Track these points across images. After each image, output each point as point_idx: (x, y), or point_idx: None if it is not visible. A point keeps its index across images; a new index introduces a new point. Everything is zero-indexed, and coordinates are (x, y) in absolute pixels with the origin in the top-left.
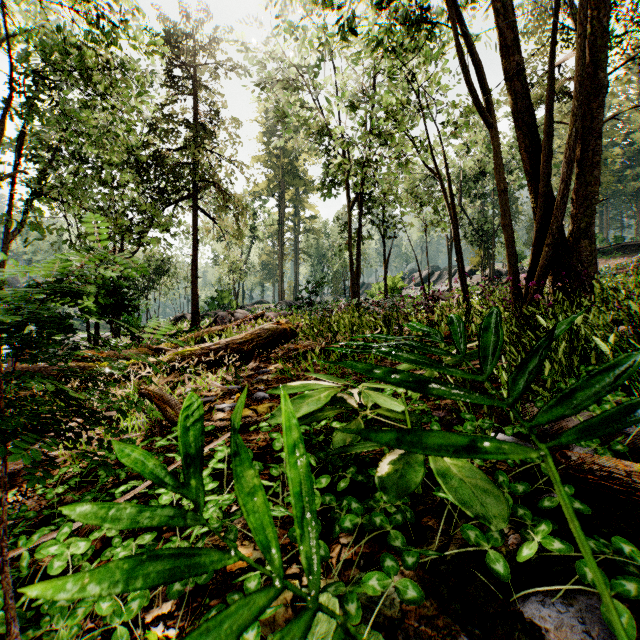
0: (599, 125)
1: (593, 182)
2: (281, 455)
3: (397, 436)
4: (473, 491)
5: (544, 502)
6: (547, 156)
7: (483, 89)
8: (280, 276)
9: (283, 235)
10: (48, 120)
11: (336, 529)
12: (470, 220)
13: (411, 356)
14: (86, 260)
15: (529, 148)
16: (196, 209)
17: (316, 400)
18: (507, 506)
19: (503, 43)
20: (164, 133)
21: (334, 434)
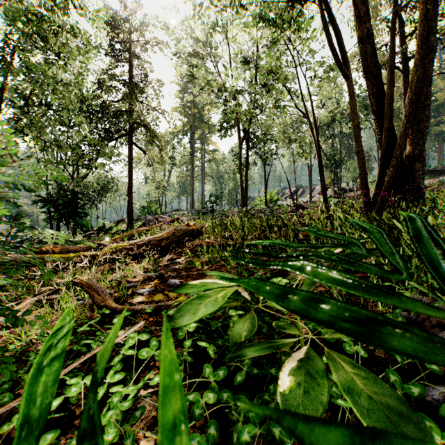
0: (428, 77)
1: (424, 119)
2: (183, 344)
3: (351, 441)
4: (387, 416)
5: (444, 410)
6: (390, 99)
7: (341, 50)
8: (191, 192)
9: (193, 163)
10: (13, 71)
11: (234, 438)
12: (324, 153)
13: (334, 274)
14: (1, 169)
15: (375, 94)
16: (131, 143)
17: (214, 301)
18: (432, 440)
19: (355, 16)
20: (108, 89)
21: (230, 321)
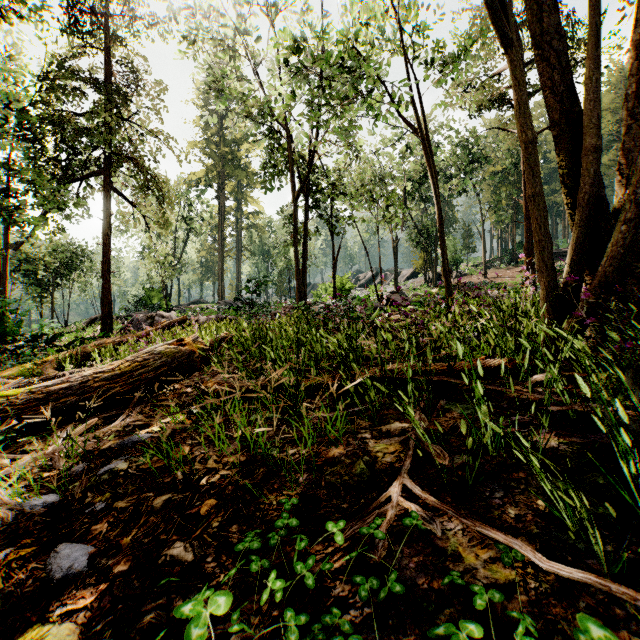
0: None
1: None
2: None
3: None
4: None
5: None
6: (596, 91)
7: None
8: (220, 274)
9: (223, 230)
10: None
11: None
12: (414, 223)
13: None
14: None
15: (557, 88)
16: (108, 189)
17: None
18: None
19: None
20: (61, 88)
21: None
